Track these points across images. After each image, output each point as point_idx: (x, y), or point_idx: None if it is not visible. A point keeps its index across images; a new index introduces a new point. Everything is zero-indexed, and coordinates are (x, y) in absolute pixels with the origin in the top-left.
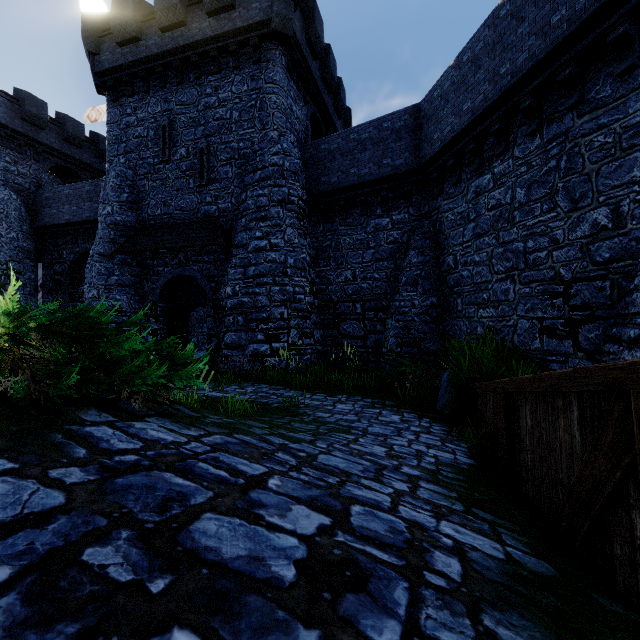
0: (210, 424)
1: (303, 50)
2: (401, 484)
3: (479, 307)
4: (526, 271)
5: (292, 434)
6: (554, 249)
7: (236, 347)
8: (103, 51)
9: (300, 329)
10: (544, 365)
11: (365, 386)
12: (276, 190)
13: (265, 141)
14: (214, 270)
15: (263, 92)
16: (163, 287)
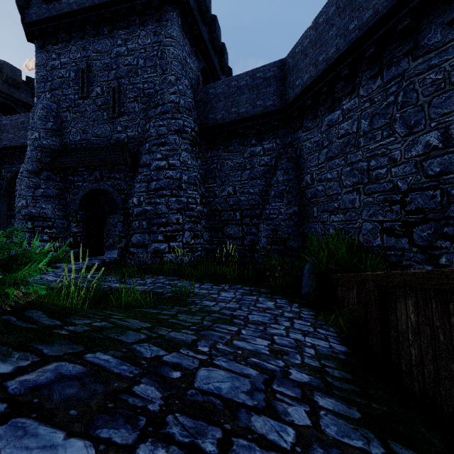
0: (61, 338)
1: (195, 15)
2: (298, 409)
3: (331, 213)
4: (369, 184)
5: (173, 334)
6: (393, 166)
7: (141, 246)
8: (31, 6)
9: (192, 231)
10: (384, 258)
11: (244, 276)
12: (173, 122)
13: (165, 83)
14: (124, 185)
15: (163, 45)
16: (82, 198)
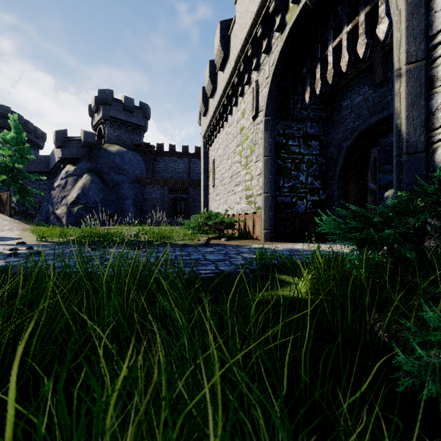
0: None
1: None
2: None
3: None
4: None
5: None
6: None
7: None
8: None
9: None
10: None
11: None
12: None
13: None
14: None
15: None
16: None
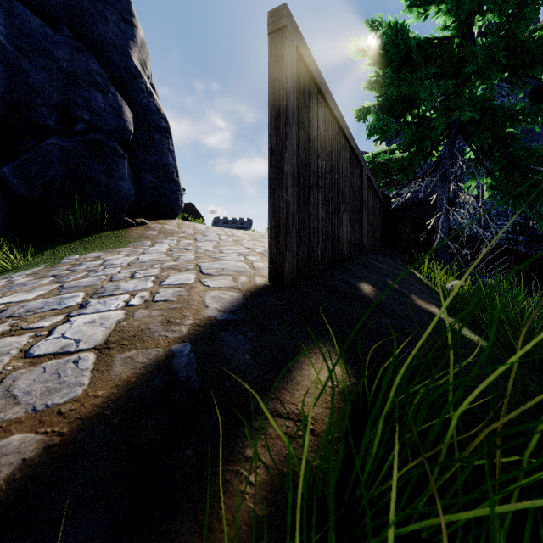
0: None
1: None
2: None
3: None
4: None
5: None
6: None
7: None
8: None
9: None
10: None
11: None
12: None
13: None
14: None
15: None
16: None
